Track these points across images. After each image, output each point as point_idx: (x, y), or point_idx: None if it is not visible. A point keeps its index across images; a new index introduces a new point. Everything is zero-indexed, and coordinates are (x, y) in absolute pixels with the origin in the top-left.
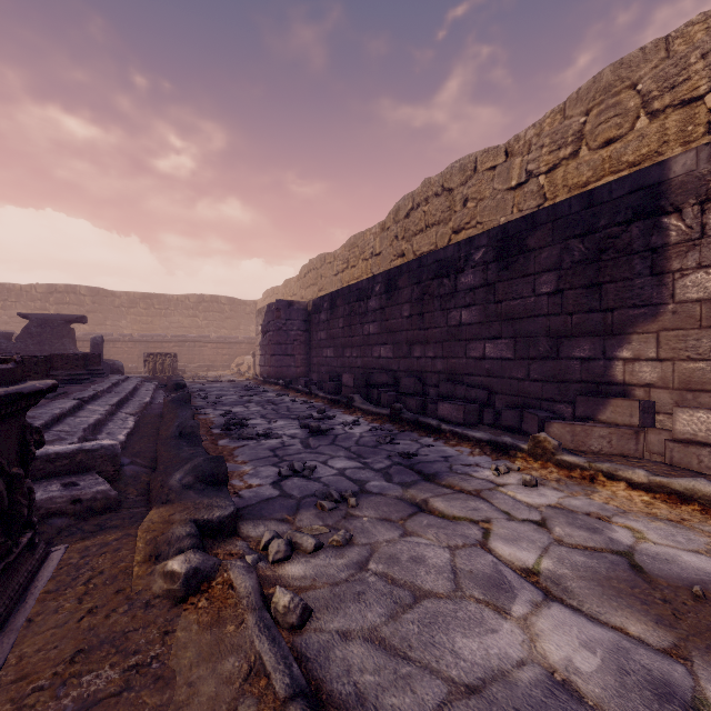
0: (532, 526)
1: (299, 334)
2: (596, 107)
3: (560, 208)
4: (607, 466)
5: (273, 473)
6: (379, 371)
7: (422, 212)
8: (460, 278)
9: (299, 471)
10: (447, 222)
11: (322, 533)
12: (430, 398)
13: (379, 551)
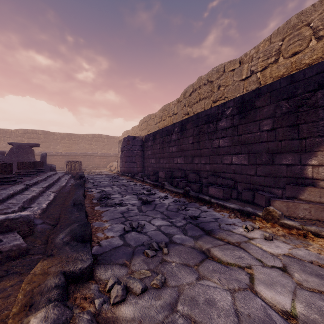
0: (278, 271)
1: (138, 152)
2: (287, 36)
3: (274, 85)
4: (314, 228)
5: (121, 229)
6: (177, 170)
7: (197, 93)
8: (219, 123)
9: (135, 228)
10: (210, 97)
11: (147, 276)
12: (204, 184)
13: (183, 293)
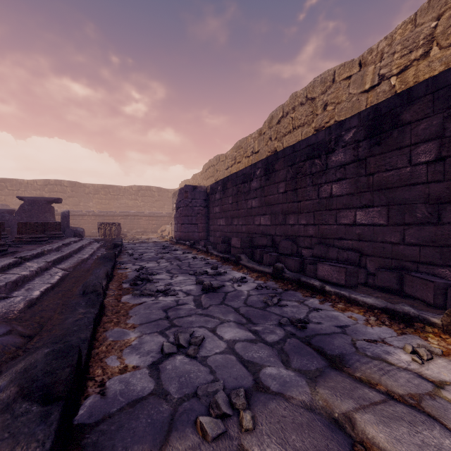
0: None
1: (201, 209)
2: (447, 10)
3: (442, 78)
4: None
5: (156, 347)
6: (259, 235)
7: (290, 118)
8: (331, 157)
9: (184, 346)
10: (310, 123)
11: None
12: (308, 259)
13: None
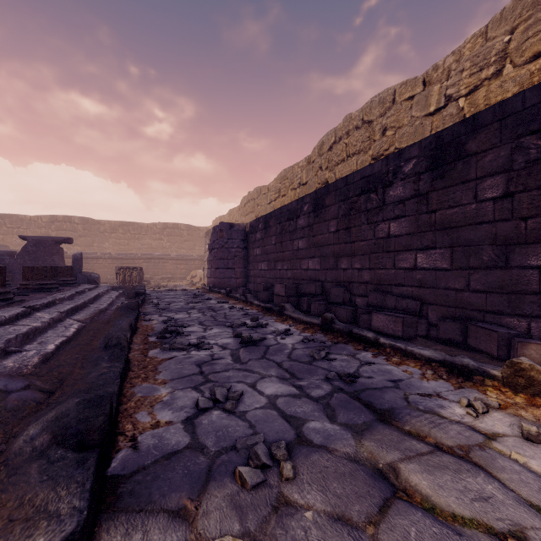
0: None
1: (238, 251)
2: (522, 23)
3: (510, 104)
4: None
5: (191, 402)
6: (307, 282)
7: (344, 144)
8: (388, 191)
9: (221, 401)
10: (366, 151)
11: None
12: (361, 308)
13: None
